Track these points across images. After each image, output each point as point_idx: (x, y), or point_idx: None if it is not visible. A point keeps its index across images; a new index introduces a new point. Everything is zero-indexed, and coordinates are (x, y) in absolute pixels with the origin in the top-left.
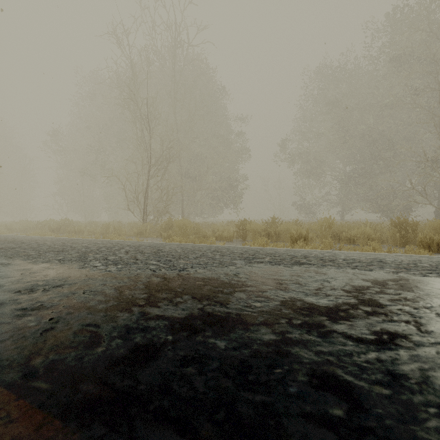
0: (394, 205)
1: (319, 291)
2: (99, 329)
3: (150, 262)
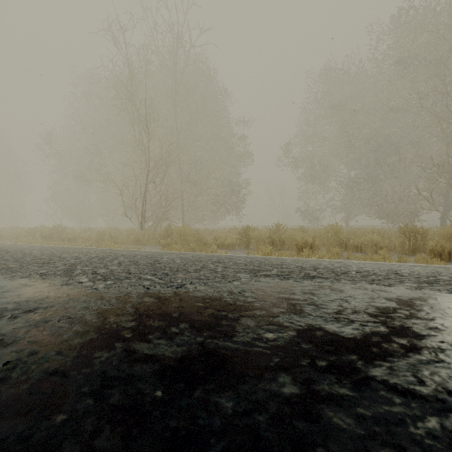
0: (400, 211)
1: (340, 316)
2: (65, 380)
3: (145, 277)
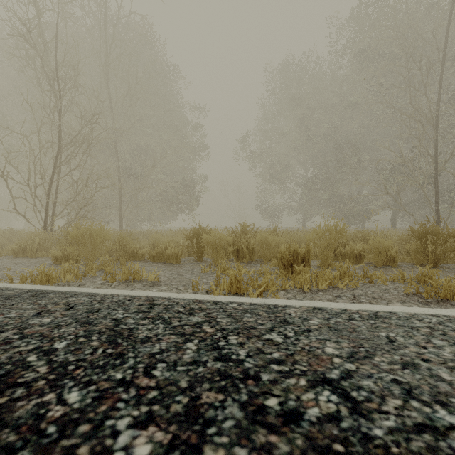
0: (355, 213)
1: None
2: None
3: None
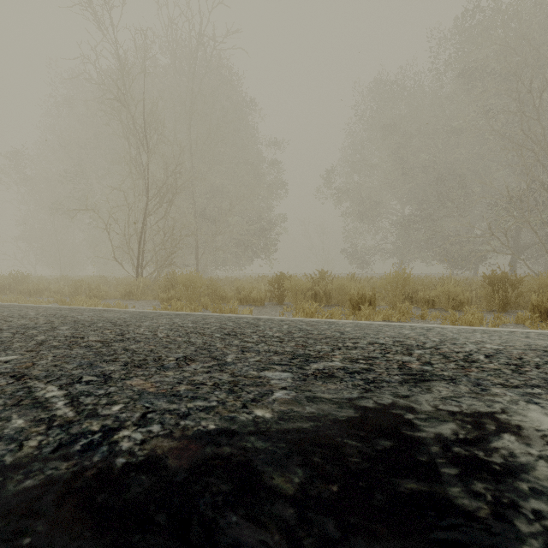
0: (463, 256)
1: None
2: None
3: (39, 394)
